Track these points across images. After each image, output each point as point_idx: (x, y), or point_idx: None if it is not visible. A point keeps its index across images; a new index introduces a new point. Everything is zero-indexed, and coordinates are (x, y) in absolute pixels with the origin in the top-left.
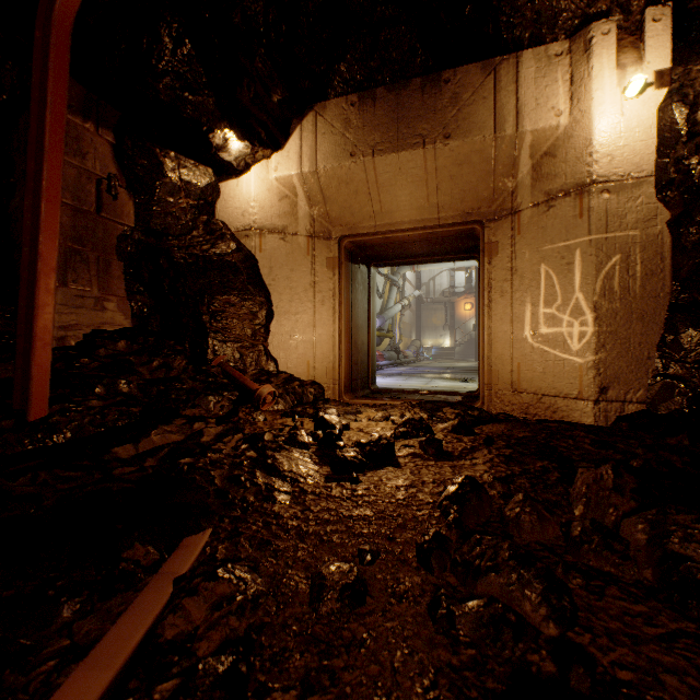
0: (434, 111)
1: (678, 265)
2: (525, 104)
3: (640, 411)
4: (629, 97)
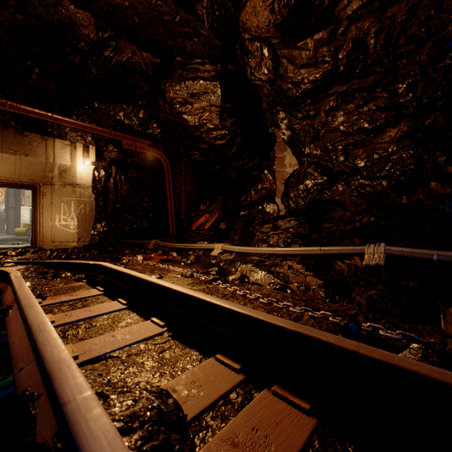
0: (21, 144)
1: (97, 209)
2: (57, 155)
3: (89, 244)
4: (86, 165)
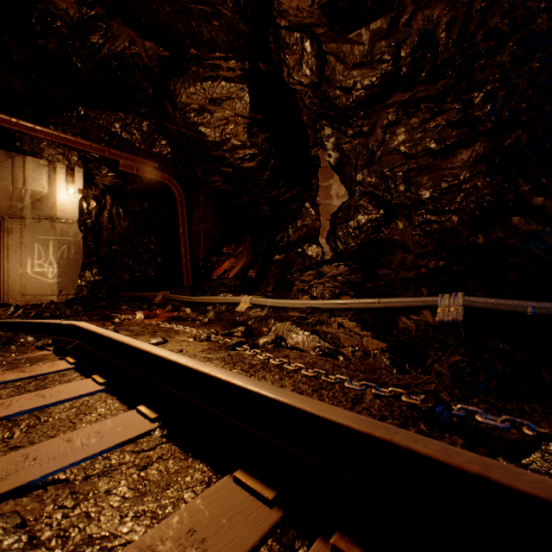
0: None
1: (86, 251)
2: (29, 178)
3: (74, 297)
4: (70, 193)
